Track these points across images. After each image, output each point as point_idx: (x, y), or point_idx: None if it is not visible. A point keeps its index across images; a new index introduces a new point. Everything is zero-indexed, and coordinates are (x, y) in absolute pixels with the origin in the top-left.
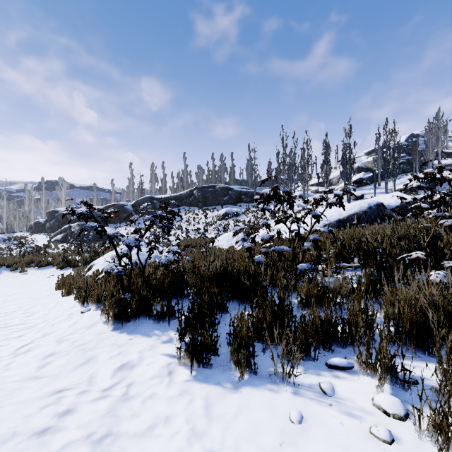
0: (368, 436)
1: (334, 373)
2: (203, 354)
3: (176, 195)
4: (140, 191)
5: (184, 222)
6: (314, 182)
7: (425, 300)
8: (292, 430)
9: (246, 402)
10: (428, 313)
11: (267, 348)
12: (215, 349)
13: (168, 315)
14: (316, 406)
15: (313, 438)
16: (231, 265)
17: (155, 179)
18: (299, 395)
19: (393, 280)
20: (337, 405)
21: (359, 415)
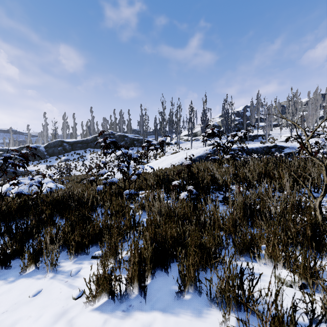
0: (68, 297)
1: (91, 261)
2: (5, 259)
3: (83, 140)
4: (53, 135)
5: (89, 161)
6: (186, 133)
7: (156, 210)
8: (23, 302)
9: (11, 289)
10: (157, 218)
11: (64, 250)
12: (23, 255)
13: (5, 233)
14: (56, 284)
15: (31, 304)
16: (69, 193)
17: (66, 126)
18: (53, 278)
19: (176, 199)
20: (70, 281)
21: (77, 285)
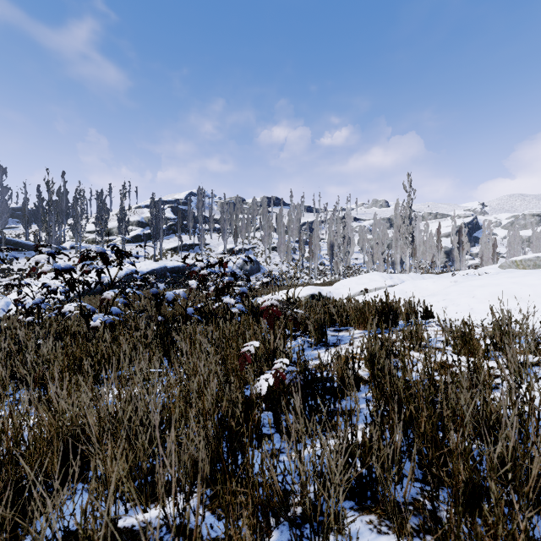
0: None
1: None
2: None
3: None
4: None
5: None
6: (92, 229)
7: None
8: None
9: None
10: None
11: None
12: None
13: None
14: None
15: None
16: None
17: None
18: None
19: None
20: None
21: None
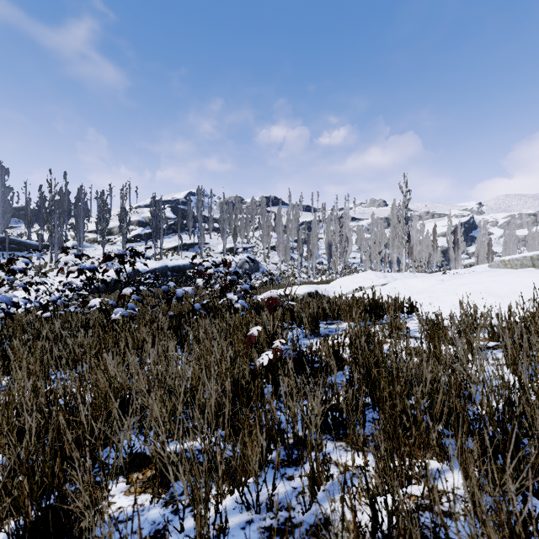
0: None
1: None
2: None
3: None
4: None
5: None
6: (93, 229)
7: None
8: None
9: None
10: None
11: None
12: None
13: None
14: None
15: None
16: None
17: None
18: None
19: None
20: None
21: None
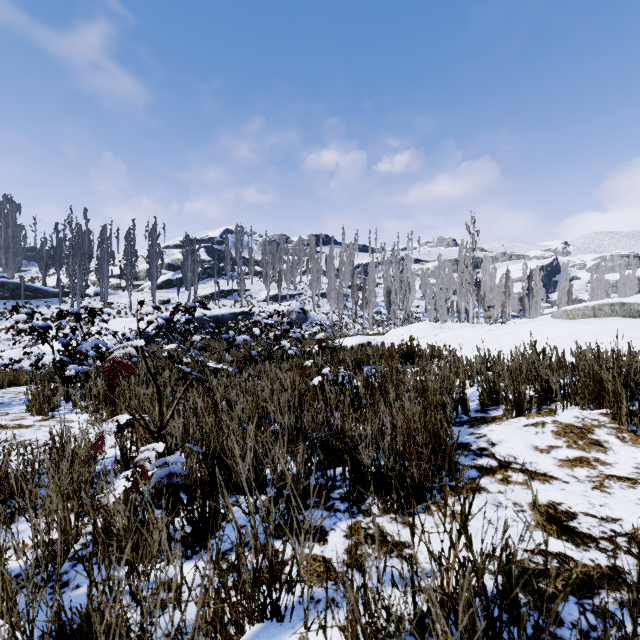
0: None
1: None
2: None
3: None
4: None
5: None
6: (116, 273)
7: None
8: None
9: None
10: None
11: None
12: None
13: None
14: None
15: None
16: None
17: None
18: None
19: None
20: None
21: None
